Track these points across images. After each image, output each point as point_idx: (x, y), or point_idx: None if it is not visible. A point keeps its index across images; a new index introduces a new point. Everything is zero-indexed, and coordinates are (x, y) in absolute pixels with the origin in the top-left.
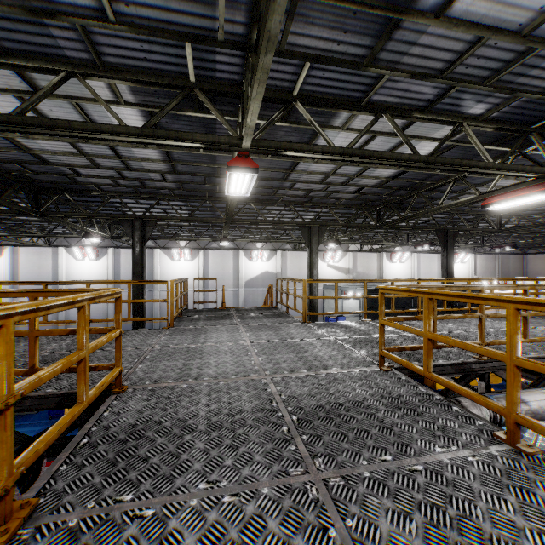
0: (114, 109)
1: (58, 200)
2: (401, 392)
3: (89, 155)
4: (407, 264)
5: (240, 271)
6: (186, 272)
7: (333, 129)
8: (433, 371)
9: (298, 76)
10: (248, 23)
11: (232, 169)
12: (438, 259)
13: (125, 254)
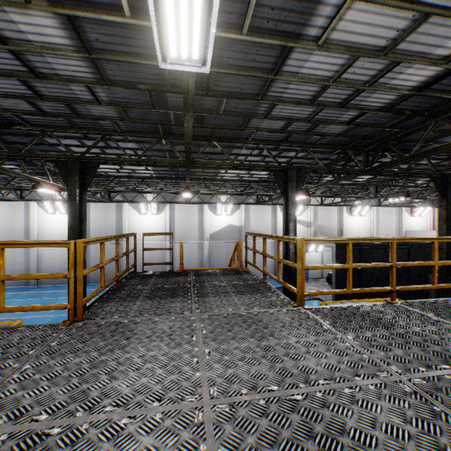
0: None
1: None
2: None
3: None
4: (366, 217)
5: (205, 224)
6: (152, 226)
7: None
8: None
9: None
10: None
11: None
12: (396, 212)
13: (95, 208)
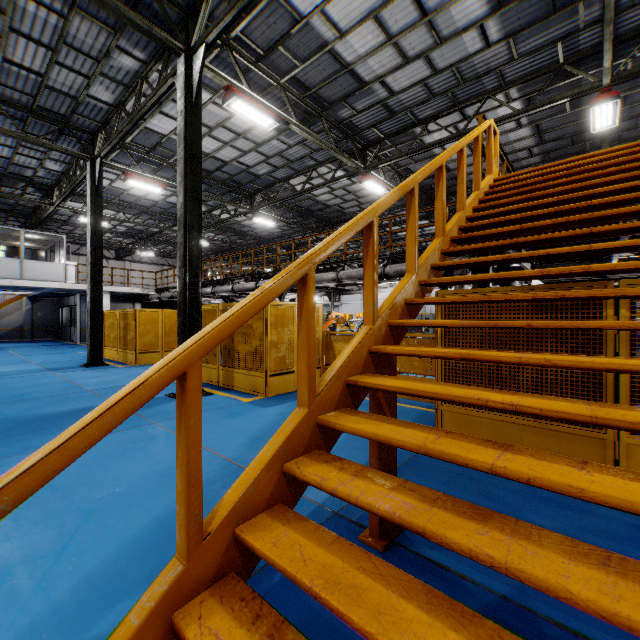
0: (503, 109)
1: None
2: None
3: None
4: None
5: None
6: None
7: None
8: None
9: None
10: (601, 9)
11: (594, 105)
12: None
13: None
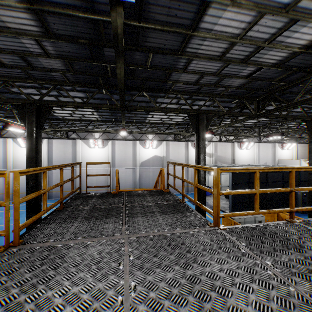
0: None
1: None
2: None
3: None
4: (251, 150)
5: (137, 155)
6: (99, 156)
7: None
8: None
9: None
10: None
11: None
12: (271, 147)
13: (56, 143)
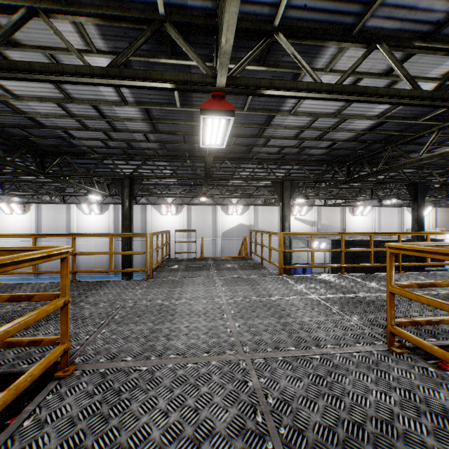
0: (89, 61)
1: (62, 163)
2: (443, 402)
3: (77, 116)
4: (368, 217)
5: (218, 223)
6: (172, 225)
7: (315, 71)
8: None
9: None
10: None
11: (206, 113)
12: (398, 212)
13: None
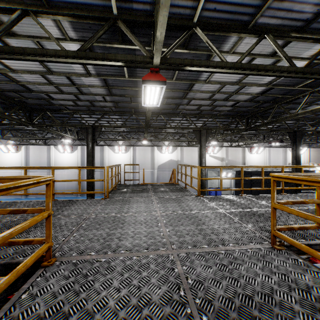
0: (64, 45)
1: (44, 116)
2: (307, 282)
3: (55, 84)
4: (262, 155)
5: (155, 159)
6: (122, 160)
7: (222, 53)
8: (319, 249)
9: (198, 2)
10: None
11: (146, 82)
12: (282, 151)
13: None
